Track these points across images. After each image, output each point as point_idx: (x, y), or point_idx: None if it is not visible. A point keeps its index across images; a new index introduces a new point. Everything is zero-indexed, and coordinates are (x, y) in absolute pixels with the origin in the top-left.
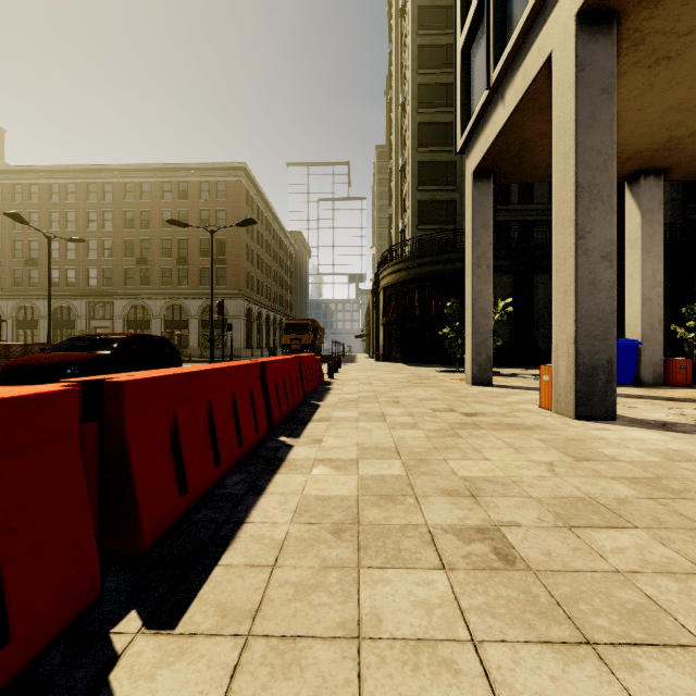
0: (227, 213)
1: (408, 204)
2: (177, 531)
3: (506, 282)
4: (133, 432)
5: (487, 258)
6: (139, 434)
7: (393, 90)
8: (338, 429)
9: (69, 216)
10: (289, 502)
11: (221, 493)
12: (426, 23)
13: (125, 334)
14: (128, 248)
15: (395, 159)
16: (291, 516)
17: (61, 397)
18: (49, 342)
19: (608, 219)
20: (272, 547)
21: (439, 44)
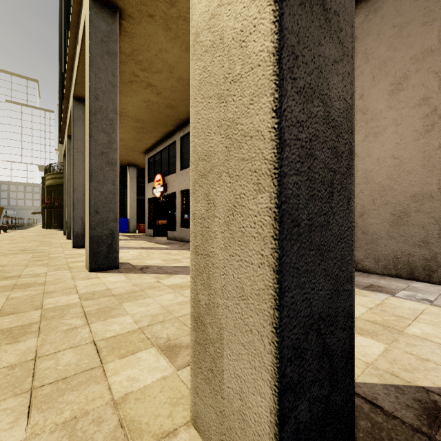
0: None
1: None
2: None
3: None
4: None
5: None
6: None
7: None
8: None
9: None
10: None
11: None
12: None
13: None
14: None
15: None
16: None
17: None
18: None
19: None
20: None
21: None
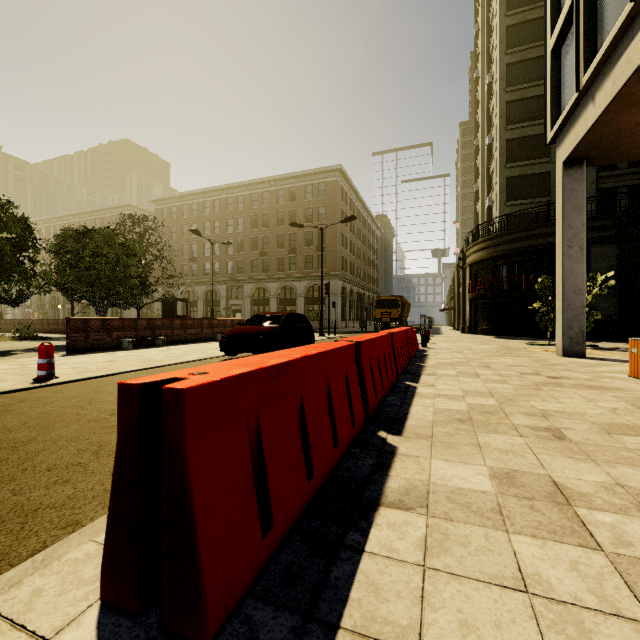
0: (326, 208)
1: (495, 182)
2: (378, 413)
3: (610, 253)
4: (363, 364)
5: (579, 239)
6: (364, 365)
7: (478, 70)
8: (444, 380)
9: (215, 224)
10: (428, 409)
11: (388, 403)
12: (516, 2)
13: (284, 313)
14: (254, 244)
15: (481, 137)
16: (432, 414)
17: (353, 346)
18: (212, 316)
19: None
20: (428, 422)
21: (530, 18)
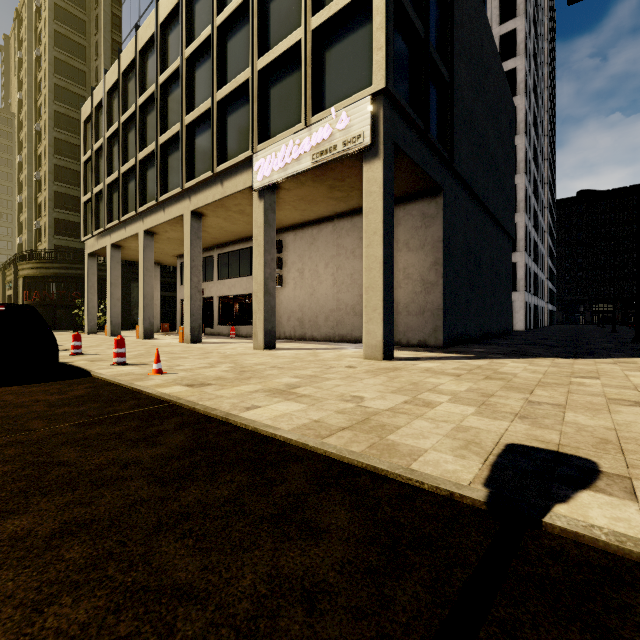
0: None
1: (45, 215)
2: None
3: None
4: None
5: (95, 286)
6: None
7: (23, 96)
8: None
9: None
10: None
11: None
12: (62, 98)
13: None
14: None
15: (28, 162)
16: None
17: None
18: None
19: (119, 291)
20: None
21: (73, 117)
